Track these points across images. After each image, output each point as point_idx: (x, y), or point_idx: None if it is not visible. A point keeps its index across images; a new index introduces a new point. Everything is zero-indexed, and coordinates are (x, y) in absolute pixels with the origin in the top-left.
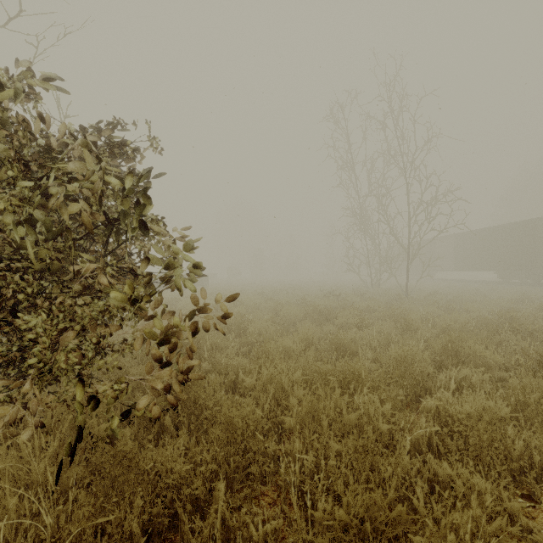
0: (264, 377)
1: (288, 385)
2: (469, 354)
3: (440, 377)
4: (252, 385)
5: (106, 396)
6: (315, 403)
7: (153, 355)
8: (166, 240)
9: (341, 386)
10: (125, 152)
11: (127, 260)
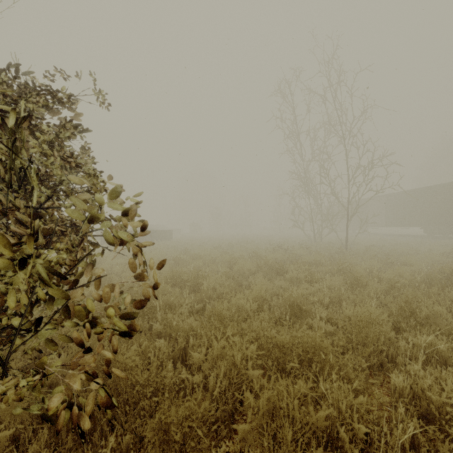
0: (214, 351)
1: (241, 361)
2: (427, 315)
3: (402, 343)
4: (200, 361)
5: (6, 398)
6: (274, 398)
7: (78, 335)
8: (100, 197)
9: (300, 359)
10: (61, 100)
11: (65, 220)
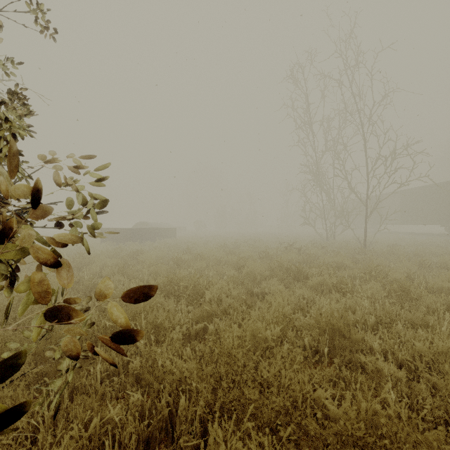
0: None
1: None
2: None
3: None
4: None
5: None
6: None
7: None
8: None
9: None
10: None
11: None
